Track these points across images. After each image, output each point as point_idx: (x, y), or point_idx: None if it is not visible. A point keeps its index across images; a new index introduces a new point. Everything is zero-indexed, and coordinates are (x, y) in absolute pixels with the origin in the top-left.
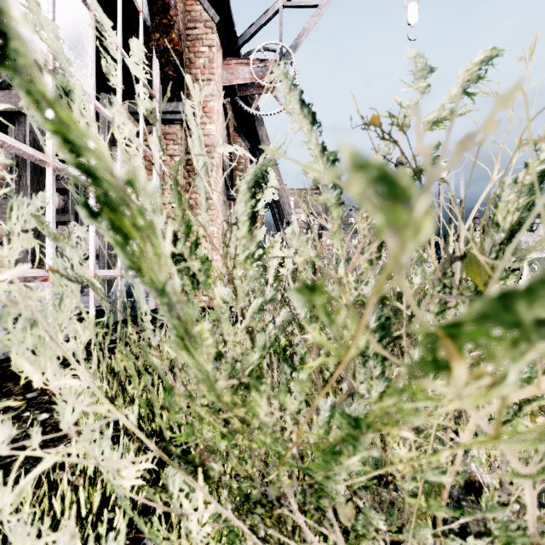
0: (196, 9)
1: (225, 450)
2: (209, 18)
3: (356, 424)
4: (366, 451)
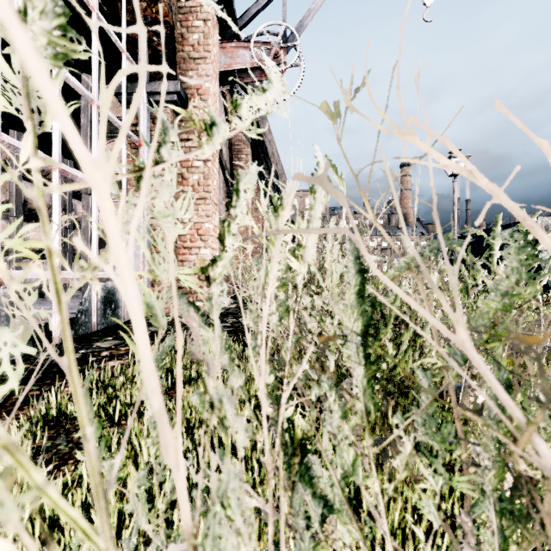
0: None
1: None
2: None
3: None
4: None
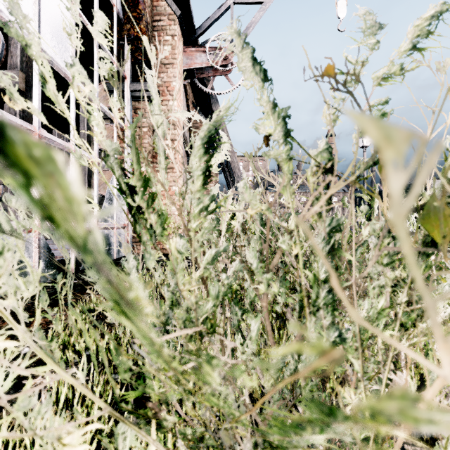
0: (161, 5)
1: (178, 402)
2: (172, 12)
3: (330, 412)
4: (336, 435)
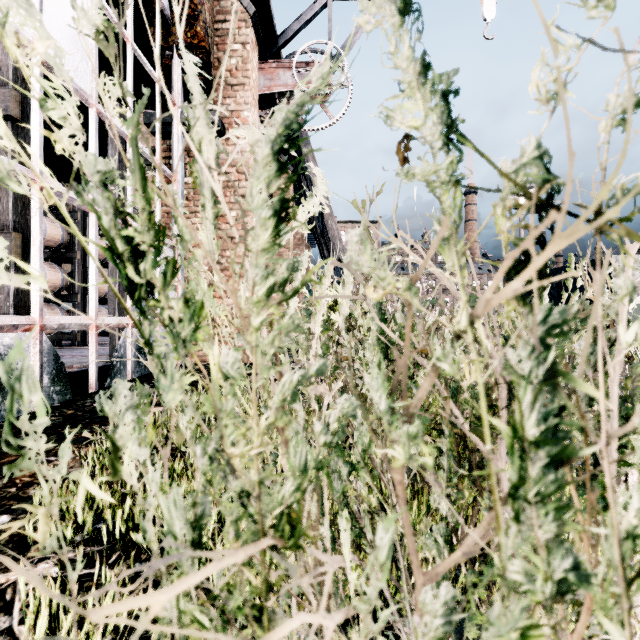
0: None
1: None
2: (243, 9)
3: None
4: None
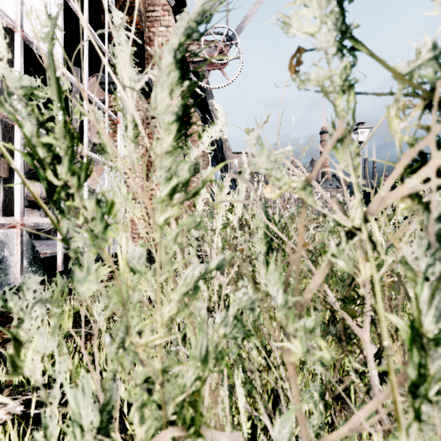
0: None
1: None
2: (166, 2)
3: None
4: None
